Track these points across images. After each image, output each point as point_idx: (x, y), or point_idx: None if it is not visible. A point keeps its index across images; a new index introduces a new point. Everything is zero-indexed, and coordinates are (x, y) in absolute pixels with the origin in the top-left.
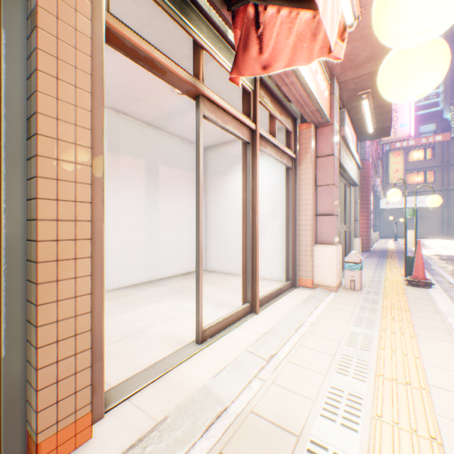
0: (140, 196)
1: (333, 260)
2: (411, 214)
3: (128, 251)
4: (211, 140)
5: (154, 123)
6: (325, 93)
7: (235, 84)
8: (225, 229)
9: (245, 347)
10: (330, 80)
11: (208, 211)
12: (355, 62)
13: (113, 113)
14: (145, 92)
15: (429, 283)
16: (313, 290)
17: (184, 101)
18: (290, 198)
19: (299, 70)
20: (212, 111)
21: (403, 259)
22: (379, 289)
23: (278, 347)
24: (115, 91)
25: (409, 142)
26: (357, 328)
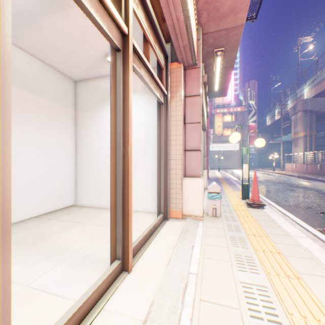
0: None
1: (200, 192)
2: (246, 152)
3: None
4: (81, 70)
5: None
6: (195, 34)
7: None
8: (98, 163)
9: None
10: (197, 27)
11: (79, 146)
12: (220, 12)
13: None
14: None
15: (262, 204)
16: (184, 221)
17: None
18: (162, 133)
19: None
20: None
21: (231, 184)
22: (233, 214)
23: None
24: None
25: (224, 110)
26: (245, 274)
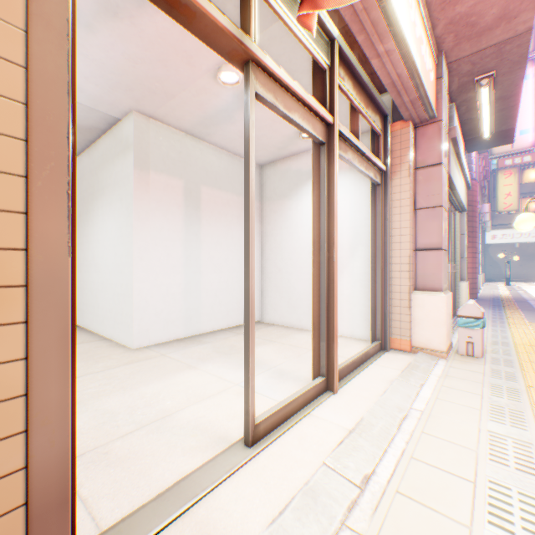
0: (176, 227)
1: (442, 314)
2: None
3: (160, 298)
4: (268, 153)
5: (194, 130)
6: (430, 75)
7: (306, 29)
8: (288, 269)
9: (321, 455)
10: (436, 58)
11: (265, 247)
12: (477, 27)
13: (140, 117)
14: (180, 84)
15: None
16: (412, 355)
17: (232, 95)
18: (378, 226)
19: (401, 28)
20: (269, 87)
21: (528, 311)
22: (511, 356)
23: (375, 460)
24: (140, 84)
25: (524, 158)
26: (499, 425)
